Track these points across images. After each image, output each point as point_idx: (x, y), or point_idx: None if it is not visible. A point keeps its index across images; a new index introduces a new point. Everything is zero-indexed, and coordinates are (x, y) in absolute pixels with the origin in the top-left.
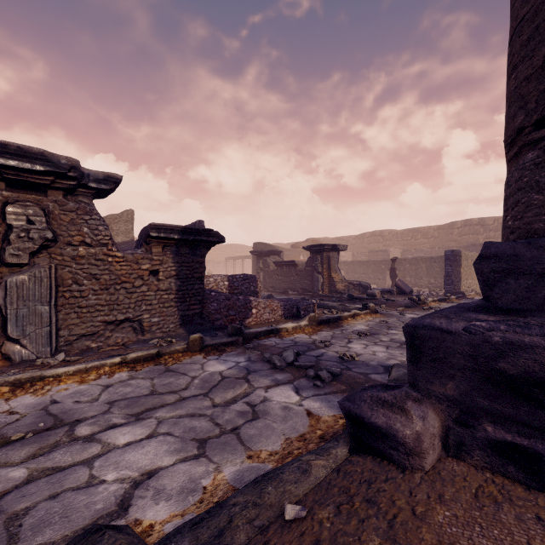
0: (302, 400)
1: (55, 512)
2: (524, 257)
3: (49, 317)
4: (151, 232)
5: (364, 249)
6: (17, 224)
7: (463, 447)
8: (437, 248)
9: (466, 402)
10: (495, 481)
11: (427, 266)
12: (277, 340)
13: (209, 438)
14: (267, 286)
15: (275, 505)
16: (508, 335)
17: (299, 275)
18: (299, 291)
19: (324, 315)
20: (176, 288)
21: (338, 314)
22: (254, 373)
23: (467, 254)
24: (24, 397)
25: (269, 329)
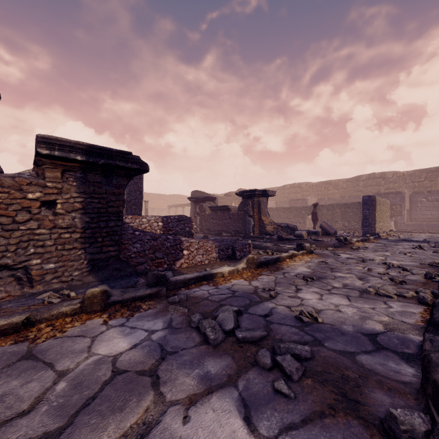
0: None
1: None
2: None
3: None
4: (38, 148)
5: (285, 198)
6: None
7: None
8: (347, 197)
9: None
10: None
11: (341, 211)
12: (210, 288)
13: None
14: (203, 229)
15: None
16: None
17: (232, 218)
18: (232, 233)
19: (262, 256)
20: (83, 225)
21: (276, 255)
22: (171, 357)
23: (380, 199)
24: None
25: (201, 274)
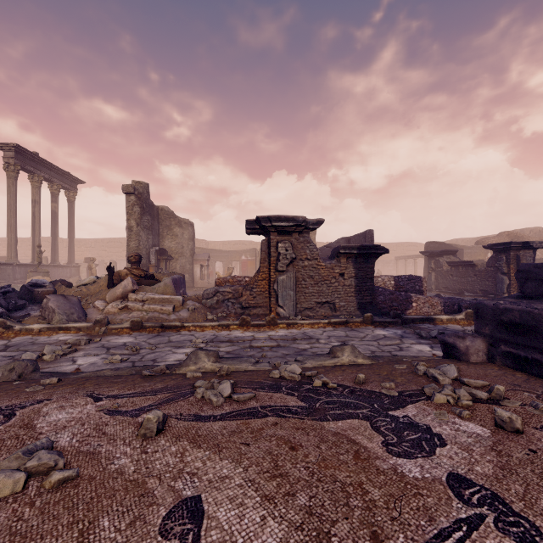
0: (433, 350)
1: (324, 353)
2: (534, 272)
3: (293, 297)
4: (340, 250)
5: None
6: (282, 252)
7: (494, 357)
8: None
9: (494, 336)
10: (502, 368)
11: None
12: (430, 325)
13: (376, 351)
14: (440, 287)
15: (399, 359)
16: (508, 305)
17: (478, 276)
18: (478, 293)
19: None
20: (355, 284)
21: None
22: (405, 338)
23: None
24: (292, 329)
25: (424, 317)
